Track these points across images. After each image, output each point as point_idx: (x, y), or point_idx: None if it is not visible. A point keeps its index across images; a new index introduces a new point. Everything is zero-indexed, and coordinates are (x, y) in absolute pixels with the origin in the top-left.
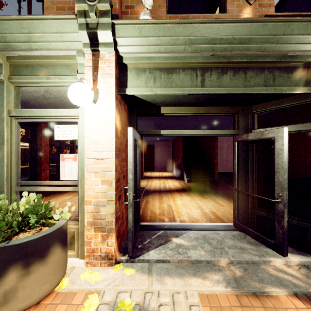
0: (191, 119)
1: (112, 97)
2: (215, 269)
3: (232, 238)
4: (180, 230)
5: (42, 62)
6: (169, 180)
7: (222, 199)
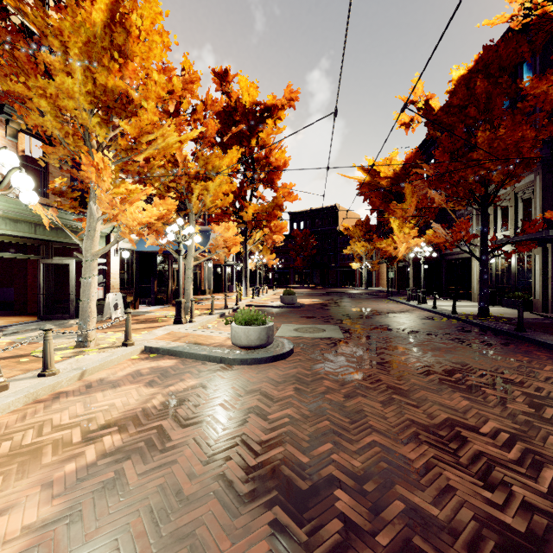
0: None
1: None
2: None
3: (44, 323)
4: (2, 328)
5: None
6: None
7: (2, 317)
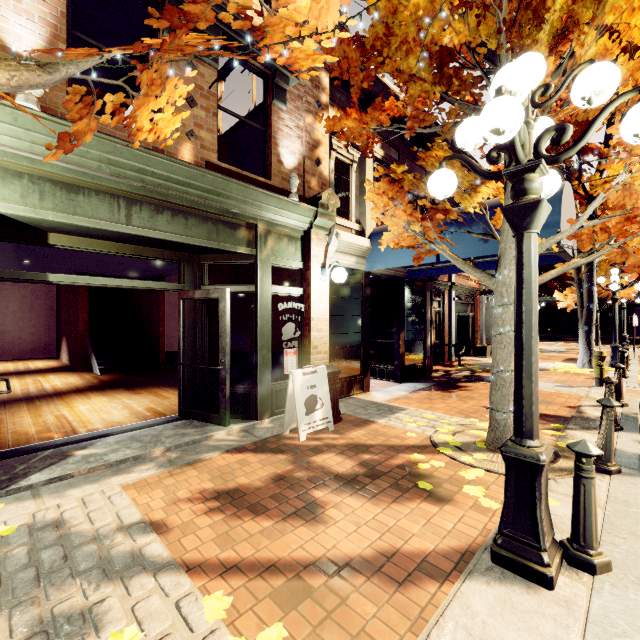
0: None
1: None
2: (145, 462)
3: (173, 429)
4: (90, 440)
5: None
6: (52, 374)
7: (169, 390)
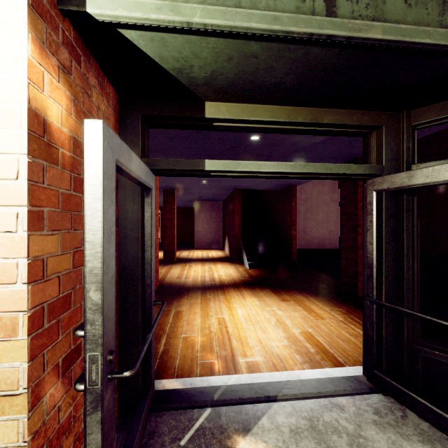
0: (260, 158)
1: None
2: None
3: (378, 424)
4: (252, 403)
5: None
6: (219, 264)
7: (315, 301)
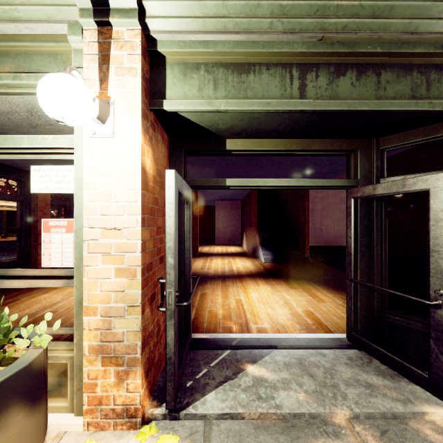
0: (272, 165)
1: (135, 113)
2: (327, 434)
3: (348, 364)
4: (259, 349)
5: (6, 48)
6: (238, 258)
7: (320, 290)
